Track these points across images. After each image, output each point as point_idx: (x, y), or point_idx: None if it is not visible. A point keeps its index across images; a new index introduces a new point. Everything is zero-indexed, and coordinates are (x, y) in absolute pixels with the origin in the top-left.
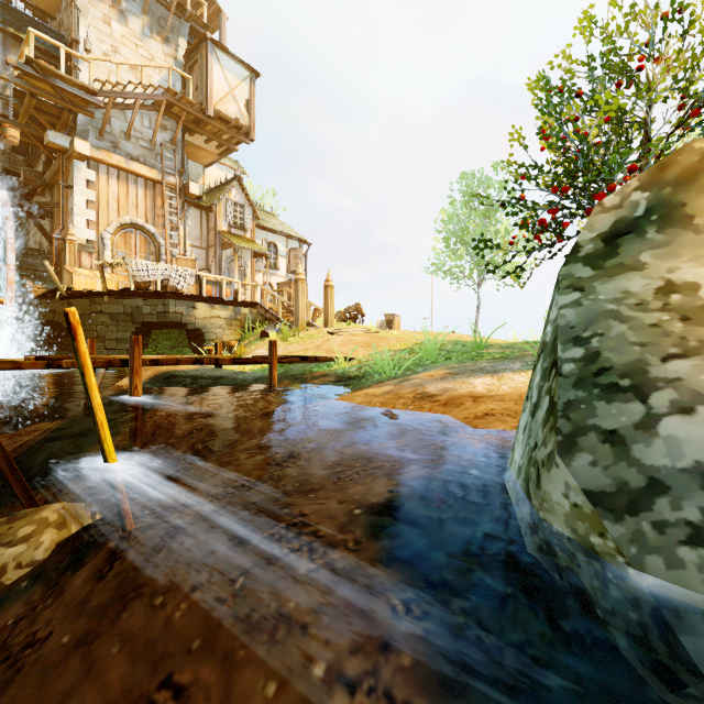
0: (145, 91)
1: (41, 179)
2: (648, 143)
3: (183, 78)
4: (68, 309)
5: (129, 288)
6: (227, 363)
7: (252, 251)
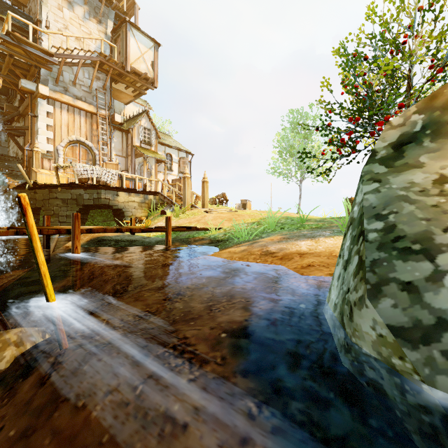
0: (86, 55)
1: (17, 111)
2: (410, 90)
3: (110, 46)
4: (20, 194)
5: (74, 182)
6: (138, 231)
7: (155, 159)
